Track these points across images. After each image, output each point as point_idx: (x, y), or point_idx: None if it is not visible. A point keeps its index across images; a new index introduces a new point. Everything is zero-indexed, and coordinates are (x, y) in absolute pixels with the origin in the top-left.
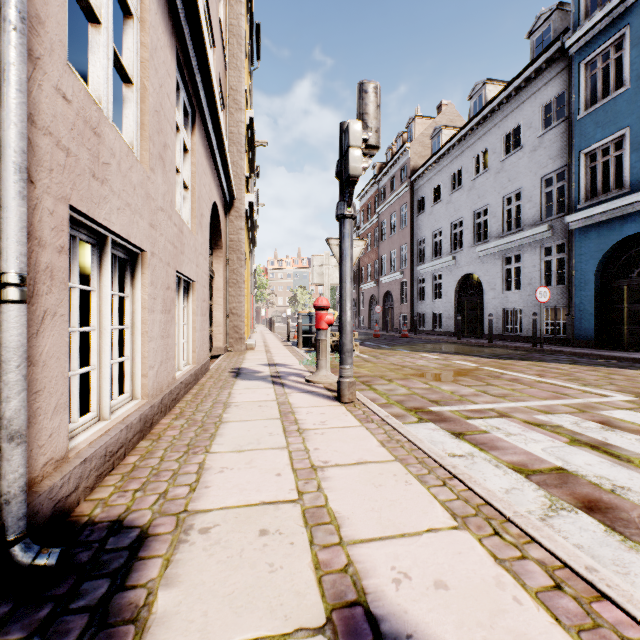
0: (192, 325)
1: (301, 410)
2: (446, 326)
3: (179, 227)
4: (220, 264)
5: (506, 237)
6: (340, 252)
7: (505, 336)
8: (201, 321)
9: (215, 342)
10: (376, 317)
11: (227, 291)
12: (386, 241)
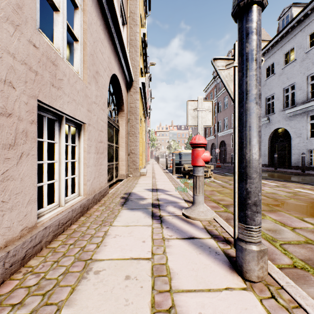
0: (83, 161)
1: (187, 306)
2: (262, 160)
3: (47, 55)
4: (123, 121)
5: (310, 102)
6: (242, 58)
7: (309, 167)
8: (96, 158)
9: (120, 171)
10: (216, 155)
11: (128, 139)
12: (221, 112)
